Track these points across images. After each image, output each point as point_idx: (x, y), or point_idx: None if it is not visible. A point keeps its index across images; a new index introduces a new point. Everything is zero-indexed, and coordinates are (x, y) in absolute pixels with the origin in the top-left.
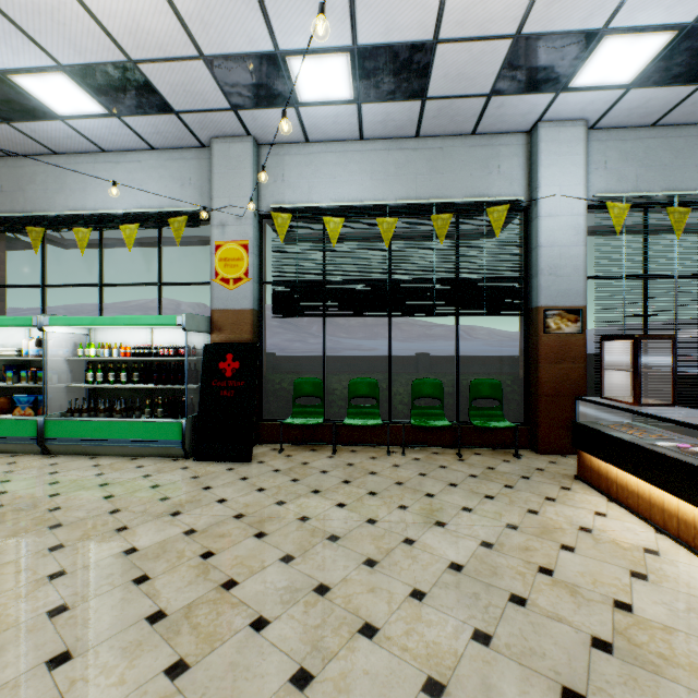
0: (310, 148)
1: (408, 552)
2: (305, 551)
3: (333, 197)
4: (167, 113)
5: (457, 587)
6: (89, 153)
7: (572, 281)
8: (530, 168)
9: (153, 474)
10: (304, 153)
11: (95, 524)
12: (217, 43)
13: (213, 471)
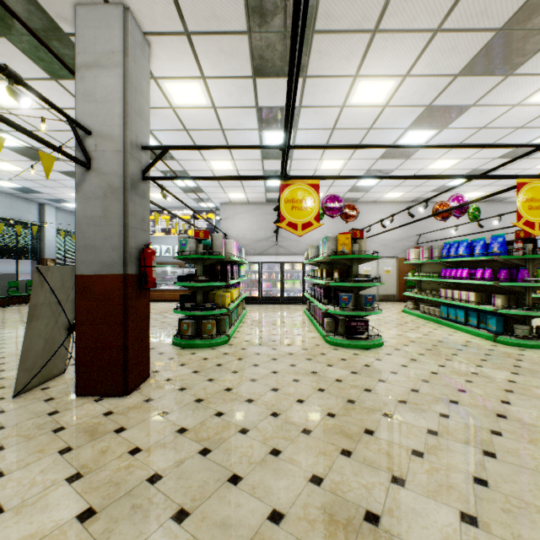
0: None
1: None
2: None
3: None
4: None
5: None
6: None
7: (53, 251)
8: (41, 215)
9: None
10: None
11: None
12: None
13: None
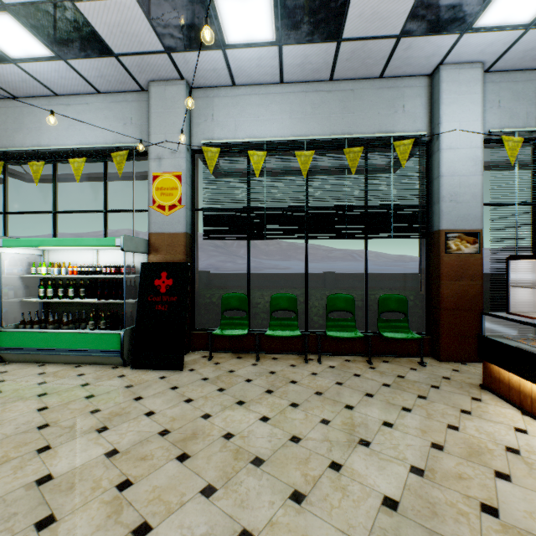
0: (236, 91)
1: (336, 481)
2: (228, 479)
3: (256, 134)
4: (107, 56)
5: (397, 535)
6: (44, 96)
7: (470, 207)
8: (431, 107)
9: (90, 383)
10: (231, 95)
11: (19, 442)
12: None
13: (146, 380)
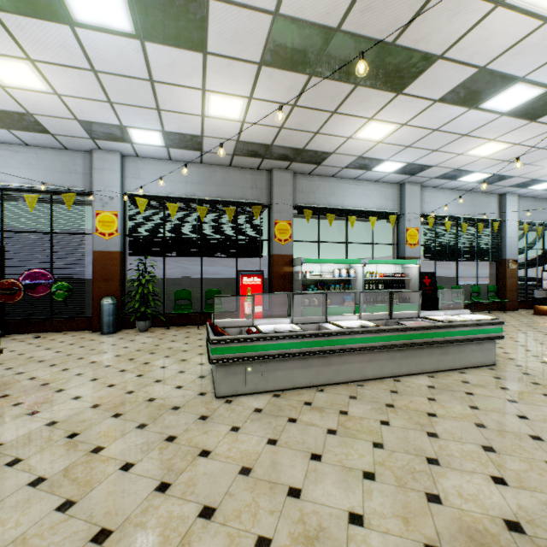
0: (433, 190)
1: None
2: (533, 328)
3: (441, 211)
4: (409, 175)
5: None
6: (345, 178)
7: (514, 250)
8: (499, 208)
9: None
10: (431, 192)
11: None
12: (467, 167)
13: None
